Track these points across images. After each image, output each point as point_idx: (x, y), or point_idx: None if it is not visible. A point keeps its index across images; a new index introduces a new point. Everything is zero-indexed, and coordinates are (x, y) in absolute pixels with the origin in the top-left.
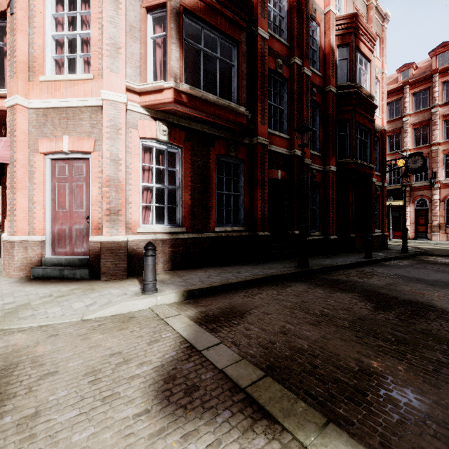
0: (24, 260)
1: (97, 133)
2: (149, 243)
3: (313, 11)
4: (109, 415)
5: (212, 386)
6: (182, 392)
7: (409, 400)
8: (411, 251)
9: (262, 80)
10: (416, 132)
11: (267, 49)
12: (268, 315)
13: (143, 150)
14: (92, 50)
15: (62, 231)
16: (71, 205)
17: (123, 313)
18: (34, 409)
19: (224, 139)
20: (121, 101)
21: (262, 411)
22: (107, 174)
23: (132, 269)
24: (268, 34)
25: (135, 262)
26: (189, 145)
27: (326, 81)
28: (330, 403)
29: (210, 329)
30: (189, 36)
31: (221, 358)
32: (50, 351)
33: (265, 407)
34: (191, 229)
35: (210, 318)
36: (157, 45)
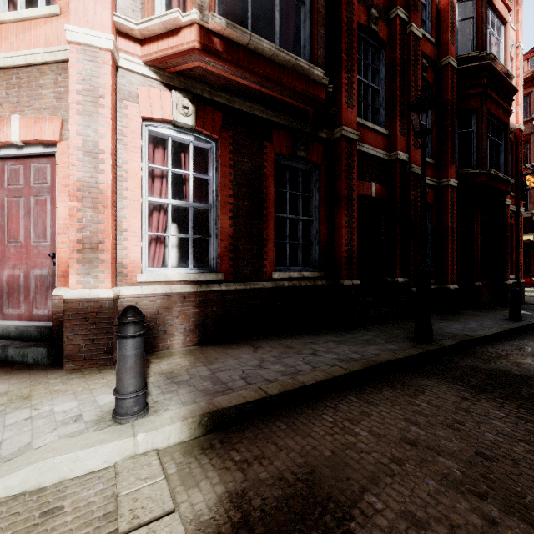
0: None
1: (67, 109)
2: (127, 309)
3: None
4: None
5: None
6: None
7: None
8: None
9: (348, 36)
10: None
11: None
12: (420, 532)
13: (151, 143)
14: None
15: (14, 280)
16: (27, 236)
17: (42, 486)
18: None
19: (288, 129)
20: (103, 46)
21: None
22: (78, 177)
23: None
24: None
25: None
26: (229, 136)
27: (442, 51)
28: None
29: None
30: None
31: None
32: None
33: None
34: (232, 276)
35: None
36: None
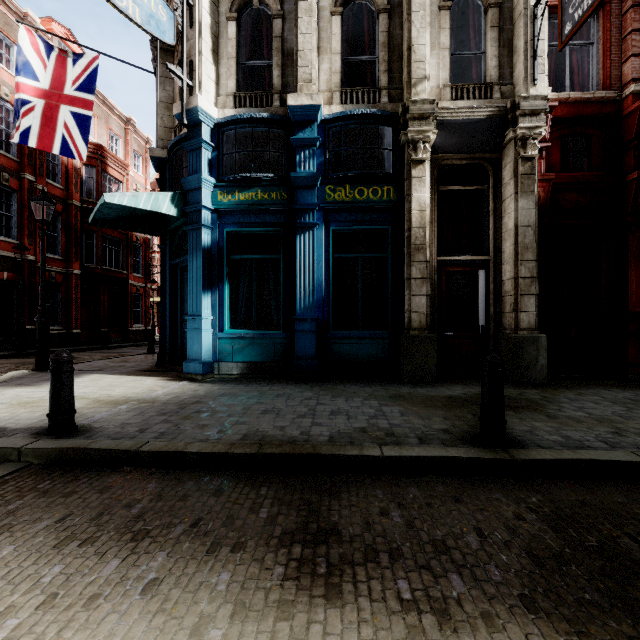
0: None
1: None
2: None
3: None
4: None
5: None
6: None
7: (7, 368)
8: None
9: None
10: None
11: None
12: None
13: None
14: None
15: None
16: None
17: None
18: None
19: None
20: None
21: None
22: None
23: None
24: None
25: None
26: None
27: (70, 194)
28: None
29: None
30: None
31: None
32: None
33: None
34: None
35: None
36: None
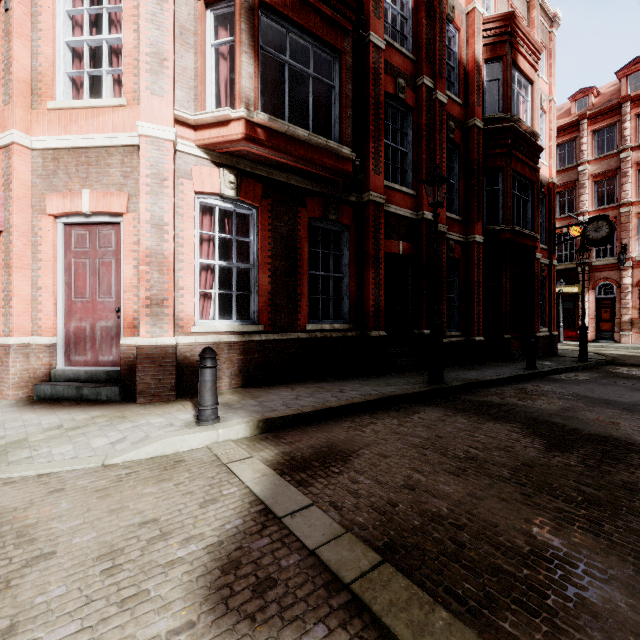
0: (24, 373)
1: (132, 186)
2: (206, 349)
3: (449, 9)
4: (128, 632)
5: (297, 579)
6: (249, 590)
7: (616, 607)
8: (592, 359)
9: (375, 109)
10: (597, 186)
11: (383, 64)
12: (385, 458)
13: (200, 211)
14: (125, 62)
15: (81, 331)
16: (94, 292)
17: (166, 454)
18: (8, 620)
19: (320, 195)
20: (167, 138)
21: (377, 626)
22: (147, 246)
23: (184, 387)
24: (384, 41)
25: (189, 375)
26: (268, 204)
27: (469, 112)
28: (489, 612)
29: (296, 481)
30: (269, 42)
31: (312, 531)
32: (47, 518)
33: (383, 618)
34: (271, 328)
35: (297, 462)
36: (221, 57)
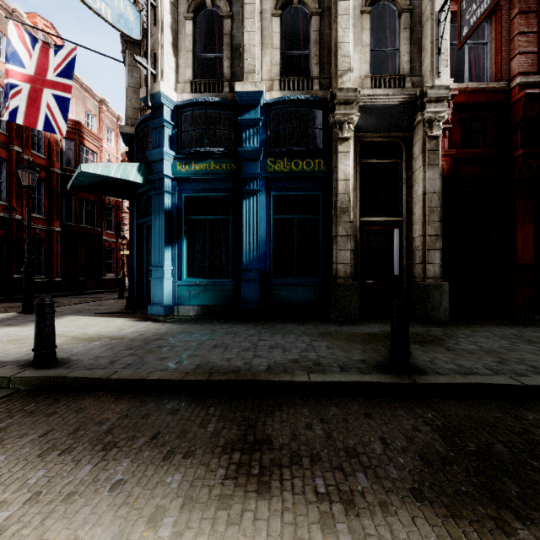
0: None
1: None
2: None
3: None
4: None
5: None
6: None
7: None
8: None
9: None
10: None
11: None
12: None
13: None
14: None
15: None
16: None
17: None
18: None
19: None
20: None
21: None
22: None
23: None
24: None
25: None
26: None
27: (52, 163)
28: None
29: None
30: None
31: None
32: None
33: None
34: None
35: None
36: None
